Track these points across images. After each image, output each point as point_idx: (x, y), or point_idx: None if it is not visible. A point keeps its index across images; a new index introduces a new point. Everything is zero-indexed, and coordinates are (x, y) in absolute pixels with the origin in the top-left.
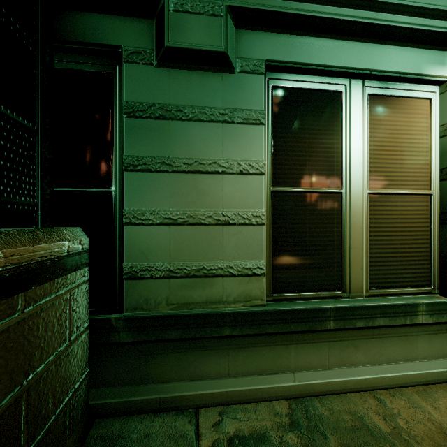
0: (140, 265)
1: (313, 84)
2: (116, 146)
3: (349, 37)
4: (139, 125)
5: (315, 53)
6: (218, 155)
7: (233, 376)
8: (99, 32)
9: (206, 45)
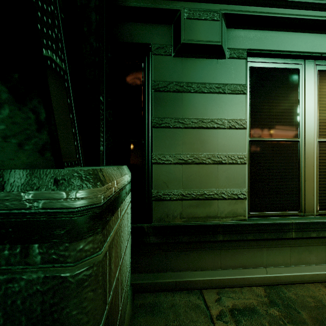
0: (163, 191)
1: (278, 65)
2: (145, 111)
3: (306, 30)
4: (162, 96)
5: (281, 43)
6: (214, 116)
7: (224, 268)
8: (136, 35)
9: (208, 41)
